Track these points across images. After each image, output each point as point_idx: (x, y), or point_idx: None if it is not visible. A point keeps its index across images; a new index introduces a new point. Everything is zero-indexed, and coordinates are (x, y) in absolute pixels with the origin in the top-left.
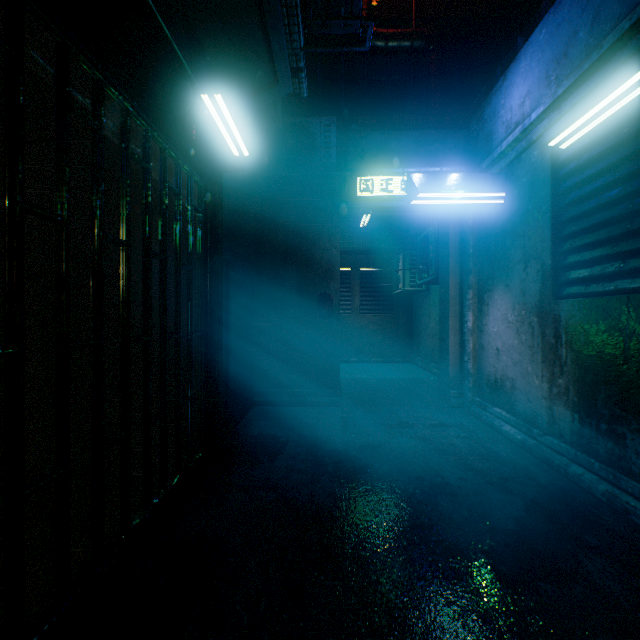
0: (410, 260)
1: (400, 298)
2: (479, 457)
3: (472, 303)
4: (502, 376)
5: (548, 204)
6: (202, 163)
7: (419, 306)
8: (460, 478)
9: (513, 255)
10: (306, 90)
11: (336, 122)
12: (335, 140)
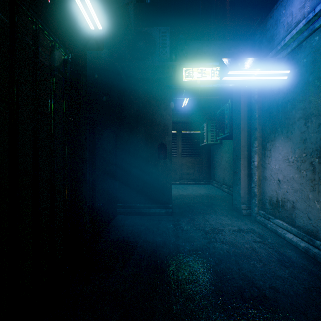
0: (210, 126)
1: (204, 148)
2: (278, 263)
3: (258, 149)
4: (283, 198)
5: None
6: (64, 35)
7: (215, 152)
8: (272, 288)
9: (294, 115)
10: None
11: (169, 30)
12: (169, 42)
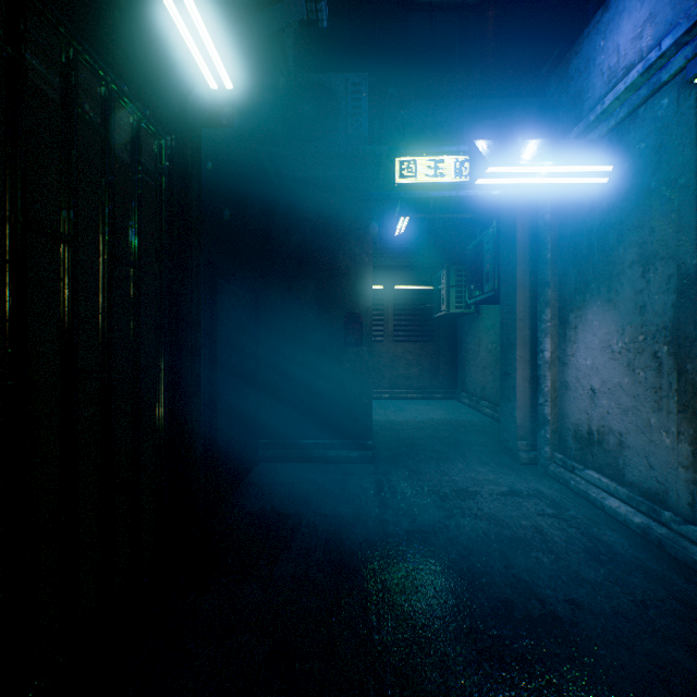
0: (456, 276)
1: (442, 322)
2: (585, 555)
3: (551, 326)
4: (601, 427)
5: (691, 173)
6: (159, 100)
7: (465, 332)
8: (570, 602)
9: (621, 256)
10: (326, 15)
11: (368, 79)
12: (367, 104)
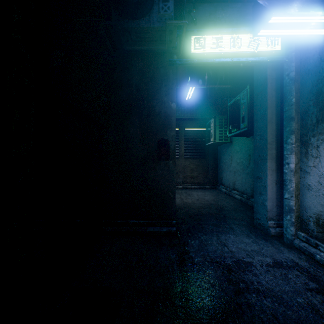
0: (218, 122)
1: (209, 148)
2: None
3: (295, 147)
4: None
5: None
6: None
7: (223, 153)
8: None
9: None
10: None
11: None
12: None
